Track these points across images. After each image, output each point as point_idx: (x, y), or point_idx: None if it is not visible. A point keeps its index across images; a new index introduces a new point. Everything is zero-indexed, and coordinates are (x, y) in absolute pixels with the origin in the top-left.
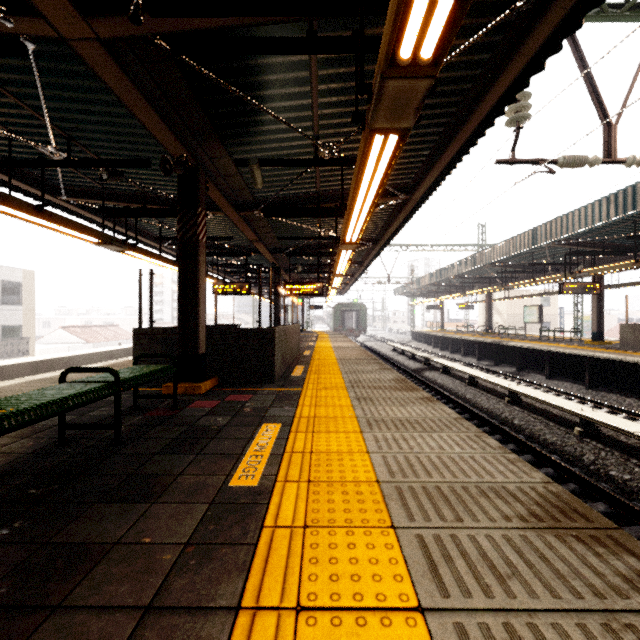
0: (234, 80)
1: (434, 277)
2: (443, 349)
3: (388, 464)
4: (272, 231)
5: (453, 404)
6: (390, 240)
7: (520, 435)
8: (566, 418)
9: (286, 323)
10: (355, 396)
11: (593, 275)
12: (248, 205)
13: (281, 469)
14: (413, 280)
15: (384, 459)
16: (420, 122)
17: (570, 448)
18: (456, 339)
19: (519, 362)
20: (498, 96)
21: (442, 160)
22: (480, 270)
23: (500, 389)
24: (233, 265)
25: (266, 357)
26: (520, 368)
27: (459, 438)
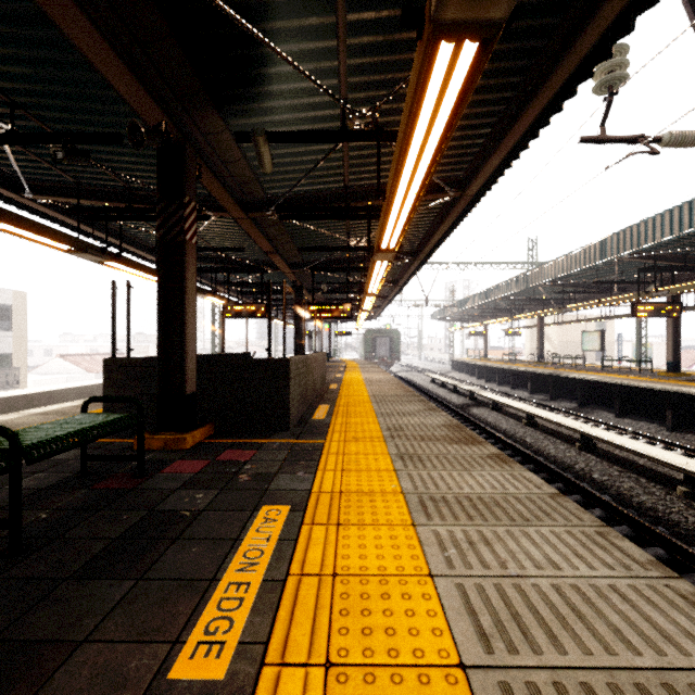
0: (225, 1)
1: (478, 299)
2: (488, 380)
3: (472, 609)
4: (291, 241)
5: (511, 450)
6: (432, 252)
7: (605, 495)
8: (658, 471)
9: (310, 351)
10: (397, 453)
11: (674, 294)
12: (259, 204)
13: (277, 624)
14: (454, 303)
15: (462, 594)
16: (483, 82)
17: (678, 516)
18: (504, 369)
19: (581, 397)
20: (605, 26)
21: (510, 137)
22: (532, 290)
23: (565, 431)
24: (248, 284)
25: (278, 397)
26: (582, 404)
27: (574, 539)
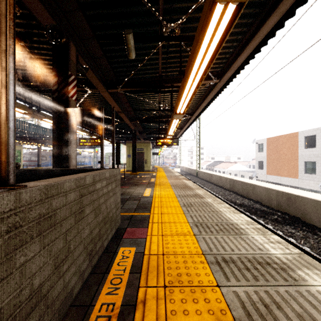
0: None
1: None
2: None
3: None
4: None
5: None
6: None
7: None
8: None
9: None
10: None
11: None
12: None
13: None
14: None
15: None
16: None
17: None
18: None
19: None
20: None
21: None
22: None
23: None
24: None
25: None
26: None
27: None
